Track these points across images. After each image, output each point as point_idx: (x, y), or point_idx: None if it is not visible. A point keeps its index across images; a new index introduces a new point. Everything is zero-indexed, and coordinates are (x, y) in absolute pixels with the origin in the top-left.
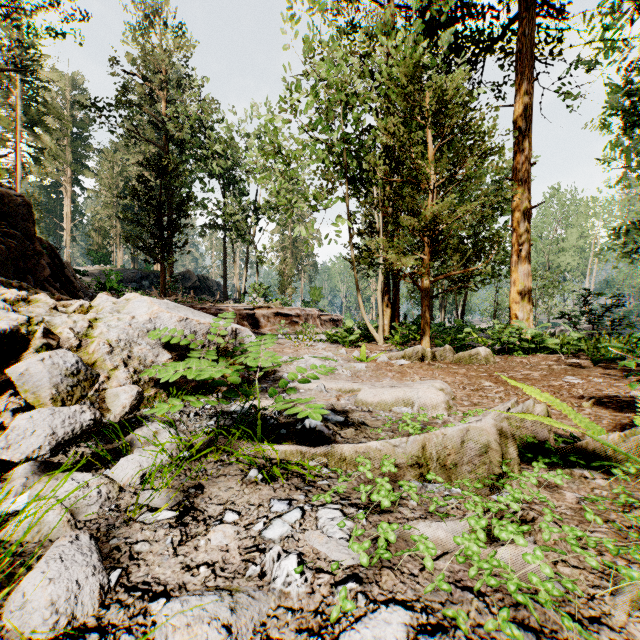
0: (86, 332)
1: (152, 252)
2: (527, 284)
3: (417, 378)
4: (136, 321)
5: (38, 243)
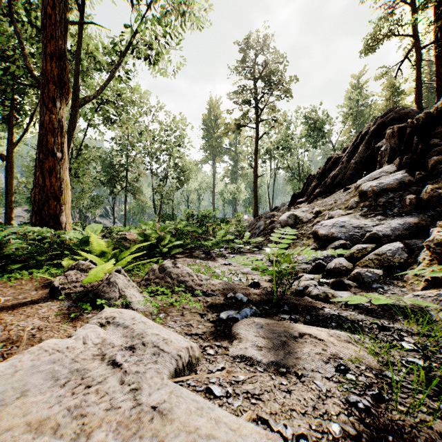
0: None
1: None
2: None
3: None
4: None
5: None
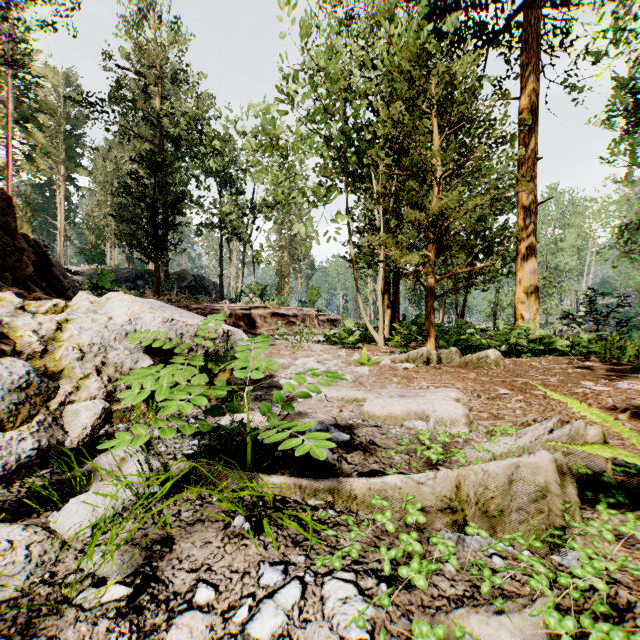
0: (53, 335)
1: (146, 251)
2: (533, 283)
3: (425, 384)
4: (113, 322)
5: (24, 240)
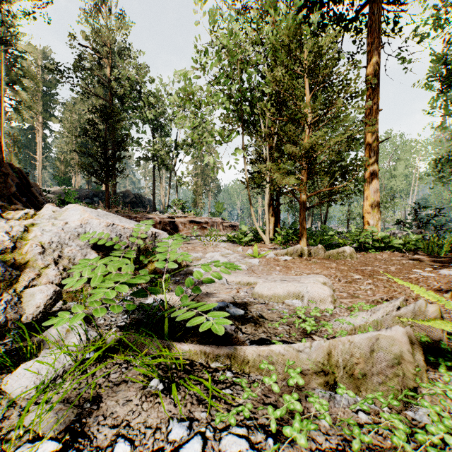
0: (22, 235)
1: (99, 176)
2: (376, 199)
3: (300, 271)
4: (69, 226)
5: (10, 168)
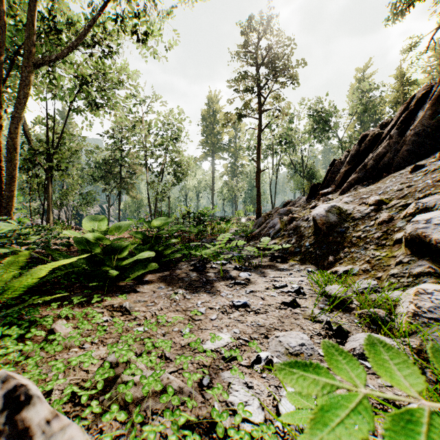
0: None
1: None
2: None
3: None
4: None
5: None
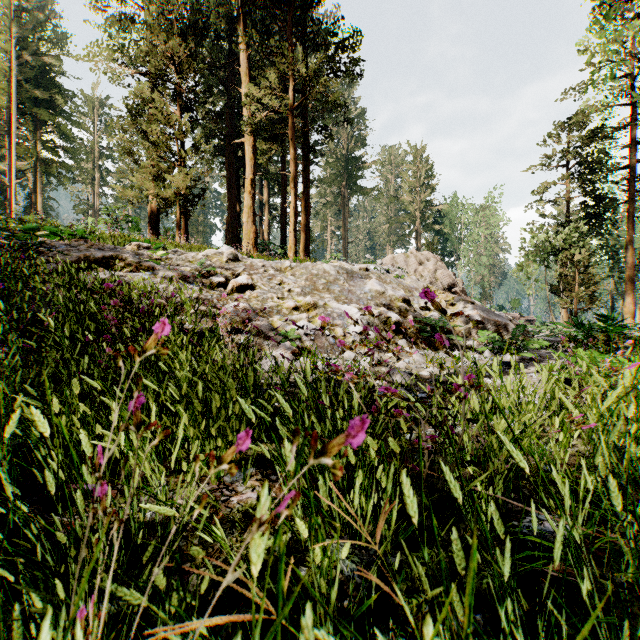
0: None
1: None
2: (630, 307)
3: None
4: None
5: None
